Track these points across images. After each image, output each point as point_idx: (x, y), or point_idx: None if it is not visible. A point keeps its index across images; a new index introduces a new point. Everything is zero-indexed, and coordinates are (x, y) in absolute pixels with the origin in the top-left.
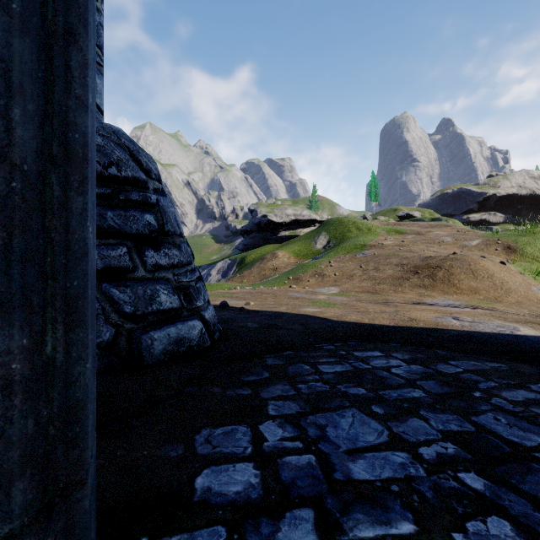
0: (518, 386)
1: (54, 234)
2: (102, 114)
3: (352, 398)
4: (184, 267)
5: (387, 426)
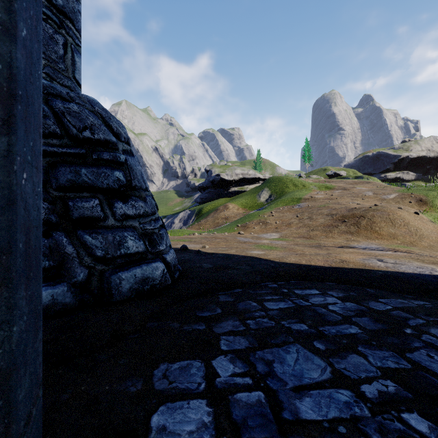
0: None
1: None
2: (80, 87)
3: (295, 334)
4: (149, 216)
5: (329, 362)
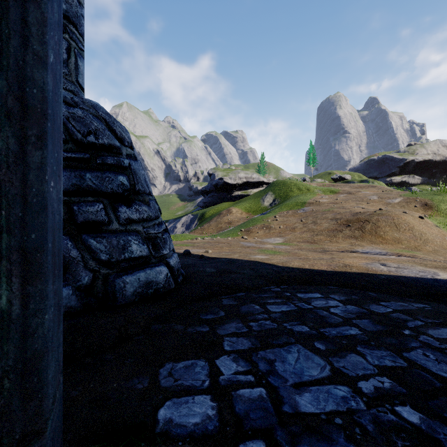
0: (442, 325)
1: (9, 188)
2: (83, 91)
3: (297, 335)
4: (152, 220)
5: (329, 361)
